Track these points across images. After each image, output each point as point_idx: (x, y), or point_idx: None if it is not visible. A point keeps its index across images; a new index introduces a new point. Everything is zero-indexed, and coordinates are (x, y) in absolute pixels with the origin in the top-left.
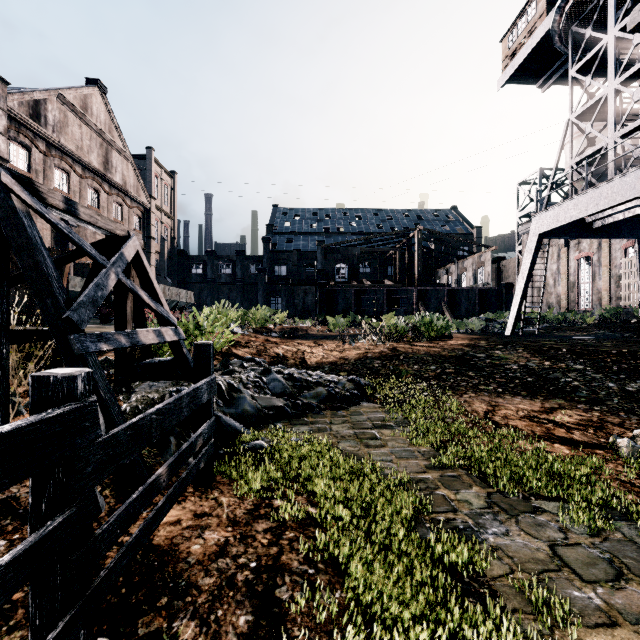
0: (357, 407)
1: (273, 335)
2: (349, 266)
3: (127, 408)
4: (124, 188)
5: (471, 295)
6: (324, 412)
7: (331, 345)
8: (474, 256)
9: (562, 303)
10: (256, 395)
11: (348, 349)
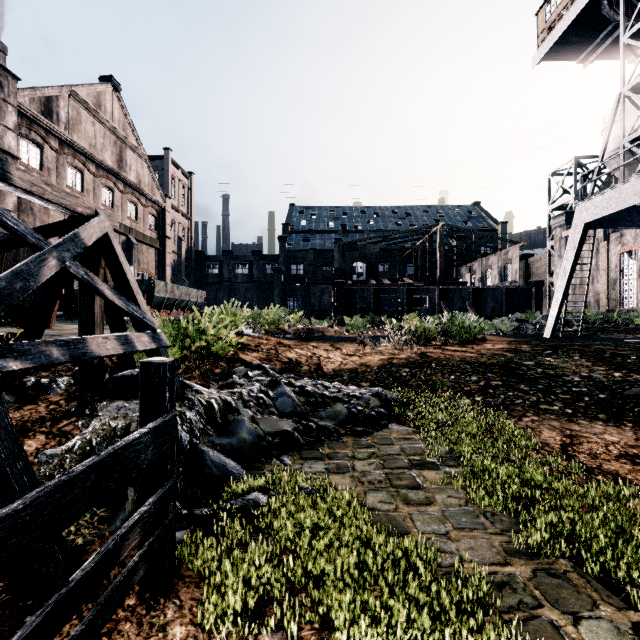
0: (385, 431)
1: (287, 337)
2: (367, 264)
3: (76, 443)
4: (138, 187)
5: (497, 294)
6: (344, 439)
7: (350, 349)
8: (500, 253)
9: (601, 302)
10: (258, 416)
11: (369, 354)
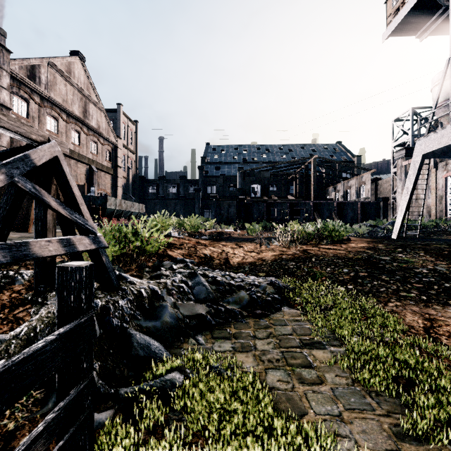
0: (279, 314)
1: (204, 238)
2: (261, 186)
3: (23, 329)
4: (98, 130)
5: (355, 207)
6: (247, 320)
7: (250, 247)
8: (356, 177)
9: (431, 212)
10: (179, 302)
11: (264, 251)
